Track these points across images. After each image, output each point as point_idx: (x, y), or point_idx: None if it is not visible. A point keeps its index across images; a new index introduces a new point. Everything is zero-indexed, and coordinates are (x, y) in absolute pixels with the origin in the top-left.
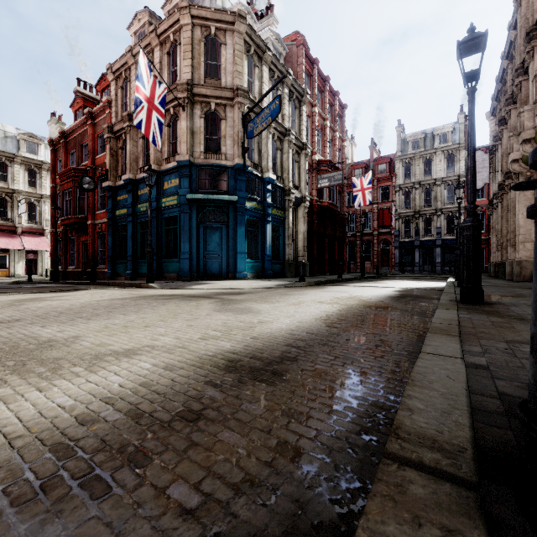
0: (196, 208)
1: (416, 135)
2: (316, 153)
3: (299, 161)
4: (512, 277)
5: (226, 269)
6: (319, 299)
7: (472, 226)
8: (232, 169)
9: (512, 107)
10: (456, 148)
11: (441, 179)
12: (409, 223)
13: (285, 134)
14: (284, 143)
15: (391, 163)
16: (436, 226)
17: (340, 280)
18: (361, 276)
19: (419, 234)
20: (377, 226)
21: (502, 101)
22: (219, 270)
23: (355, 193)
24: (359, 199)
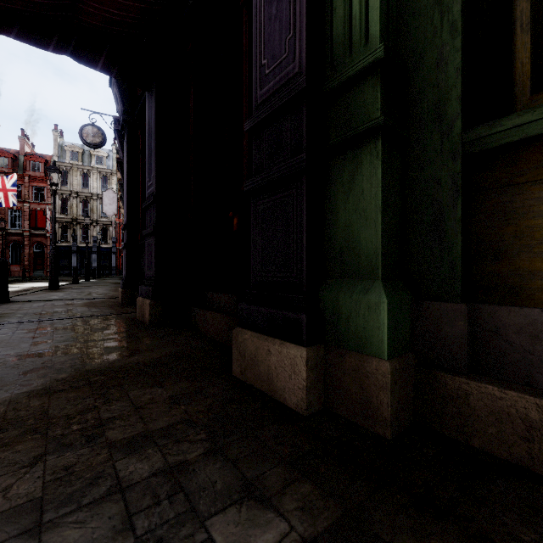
0: None
1: (75, 147)
2: None
3: None
4: None
5: None
6: None
7: (54, 254)
8: None
9: None
10: (109, 172)
11: (97, 195)
12: (67, 229)
13: None
14: None
15: (47, 164)
16: (93, 235)
17: None
18: None
19: (77, 240)
20: (30, 227)
21: None
22: None
23: None
24: (0, 199)
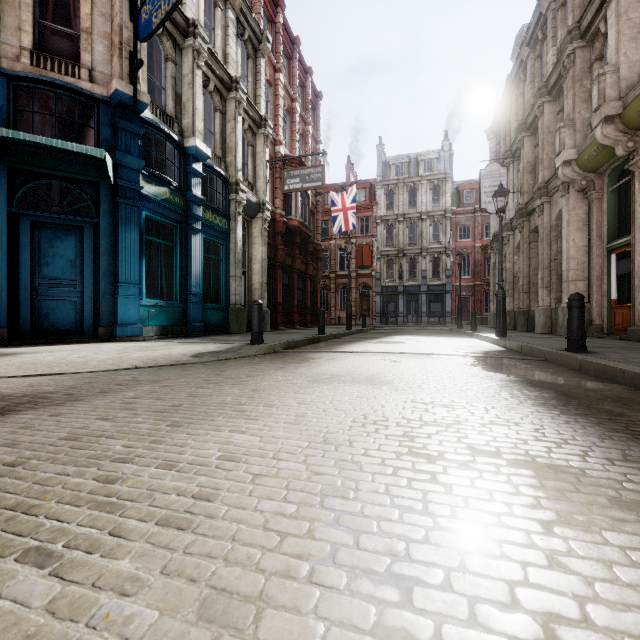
0: (9, 176)
1: (399, 158)
2: (281, 144)
3: (254, 145)
4: (546, 329)
5: (92, 319)
6: (342, 483)
7: None
8: (108, 104)
9: (546, 100)
10: (442, 178)
11: (427, 214)
12: (391, 264)
13: (230, 87)
14: (227, 102)
15: (371, 189)
16: (422, 269)
17: (324, 338)
18: (347, 330)
19: (403, 278)
20: (356, 267)
21: (513, 109)
22: (75, 321)
23: (334, 213)
24: (340, 222)
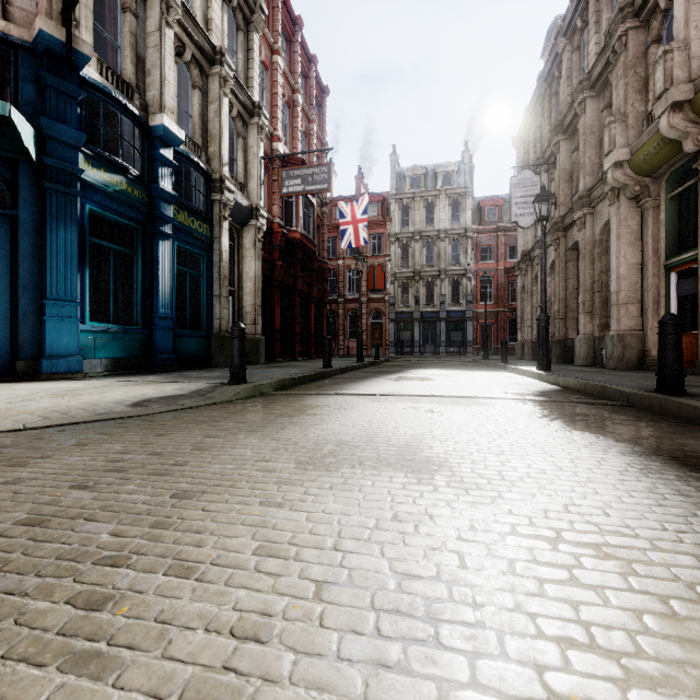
0: None
1: (416, 169)
2: (280, 141)
3: (245, 136)
4: (588, 361)
5: (8, 349)
6: None
7: None
8: (31, 52)
9: (588, 95)
10: (462, 192)
11: (446, 232)
12: (407, 288)
13: (213, 60)
14: (209, 79)
15: (384, 203)
16: (440, 294)
17: (330, 373)
18: (357, 362)
19: (419, 303)
20: (367, 290)
21: (545, 111)
22: None
23: (343, 226)
24: (349, 236)
